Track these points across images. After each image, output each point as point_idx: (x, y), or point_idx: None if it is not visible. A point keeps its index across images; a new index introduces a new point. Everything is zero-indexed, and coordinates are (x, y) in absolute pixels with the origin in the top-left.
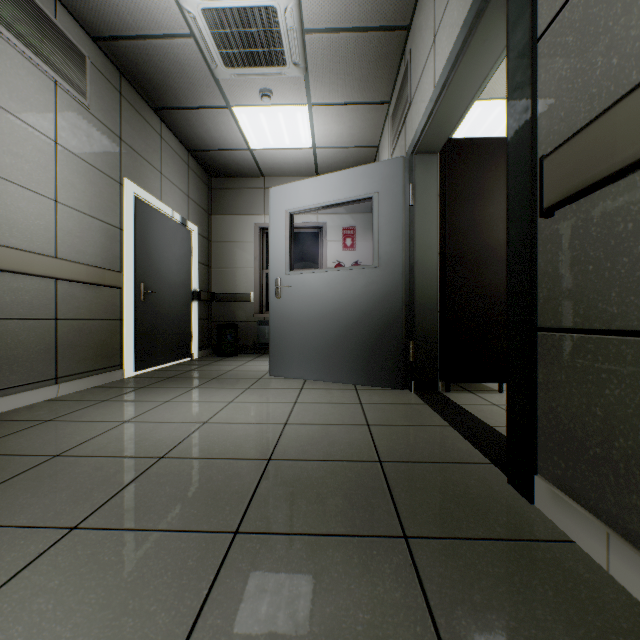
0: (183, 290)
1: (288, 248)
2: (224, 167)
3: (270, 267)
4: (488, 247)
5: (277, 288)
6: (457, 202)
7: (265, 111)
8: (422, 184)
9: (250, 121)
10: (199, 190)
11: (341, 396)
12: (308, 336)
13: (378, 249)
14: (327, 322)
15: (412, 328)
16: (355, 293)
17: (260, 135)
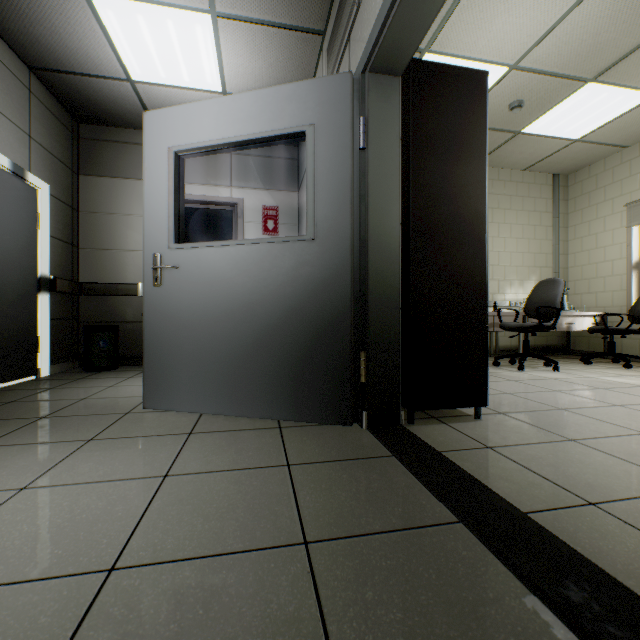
0: (17, 275)
1: (173, 207)
2: (95, 106)
3: (144, 237)
4: (463, 219)
5: (155, 270)
6: (425, 152)
7: (145, 12)
8: (378, 118)
9: (123, 27)
10: (54, 133)
11: (255, 448)
12: (205, 345)
13: (314, 211)
14: (235, 323)
15: (364, 332)
16: (279, 279)
17: (143, 57)
